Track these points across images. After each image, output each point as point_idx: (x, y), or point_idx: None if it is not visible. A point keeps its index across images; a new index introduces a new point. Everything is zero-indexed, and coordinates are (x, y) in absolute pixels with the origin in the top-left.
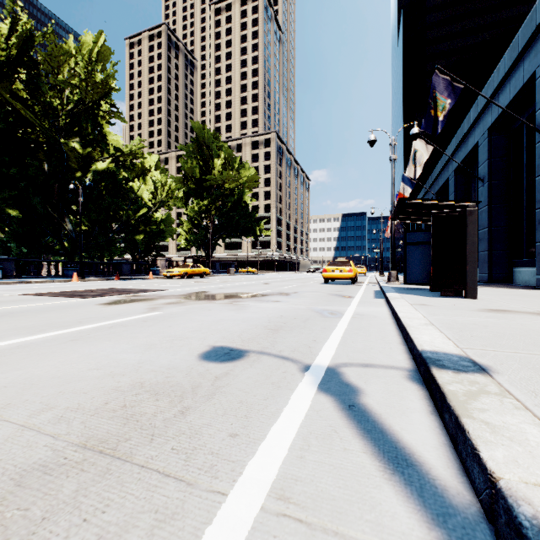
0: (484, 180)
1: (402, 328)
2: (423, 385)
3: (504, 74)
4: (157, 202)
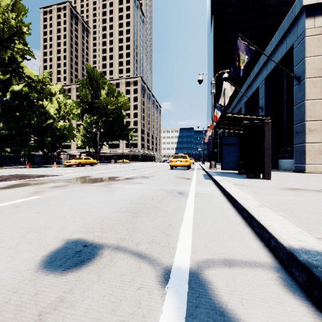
0: (262, 108)
1: (240, 208)
2: (310, 301)
3: (275, 46)
4: (60, 115)
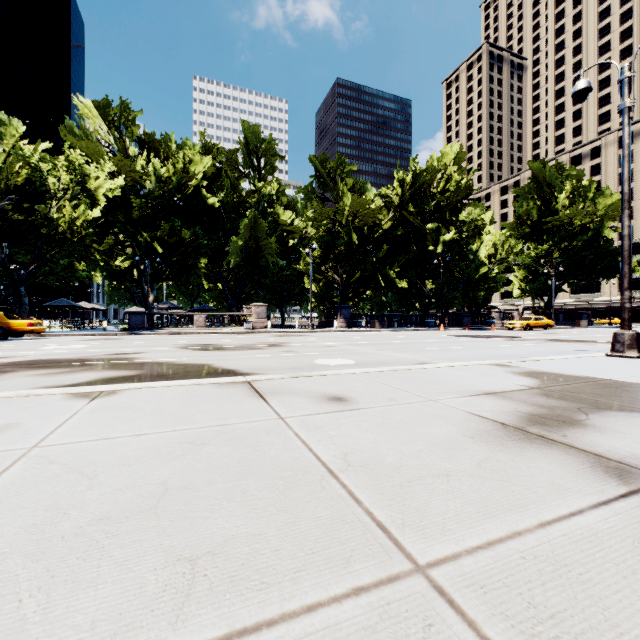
0: None
1: None
2: None
3: None
4: (496, 260)
